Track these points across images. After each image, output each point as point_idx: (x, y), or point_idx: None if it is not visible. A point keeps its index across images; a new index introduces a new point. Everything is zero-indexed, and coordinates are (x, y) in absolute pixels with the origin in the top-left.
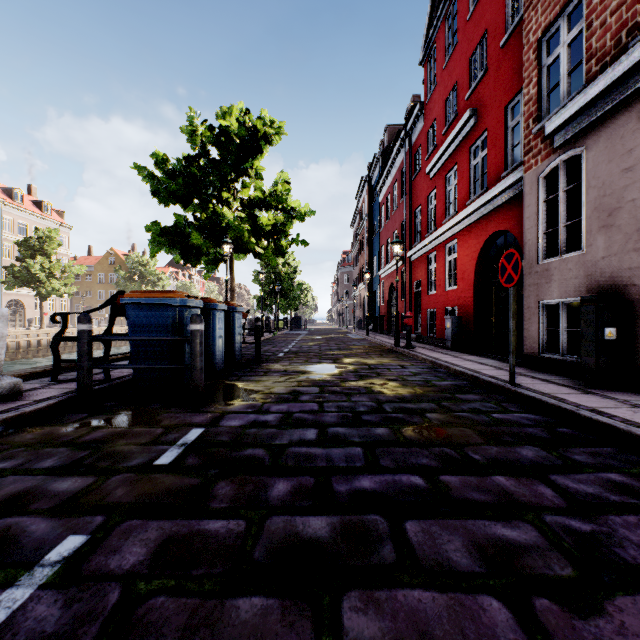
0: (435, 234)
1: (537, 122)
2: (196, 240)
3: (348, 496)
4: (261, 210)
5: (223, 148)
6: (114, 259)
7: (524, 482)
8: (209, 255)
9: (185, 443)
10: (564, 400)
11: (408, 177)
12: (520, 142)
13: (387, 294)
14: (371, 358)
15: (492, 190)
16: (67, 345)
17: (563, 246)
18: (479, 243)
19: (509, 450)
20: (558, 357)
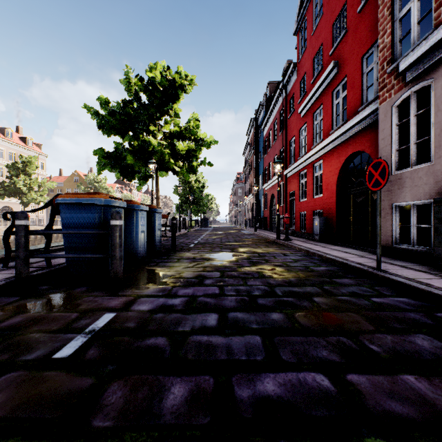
0: (305, 157)
1: (391, 64)
2: (130, 161)
3: (251, 407)
4: (178, 140)
5: (150, 94)
6: (77, 178)
7: (439, 384)
8: (141, 173)
9: (93, 330)
10: (430, 285)
11: (285, 117)
12: (374, 83)
13: (269, 202)
14: (259, 248)
15: (351, 121)
16: (42, 238)
17: (414, 159)
18: (340, 162)
19: (403, 339)
20: (409, 247)
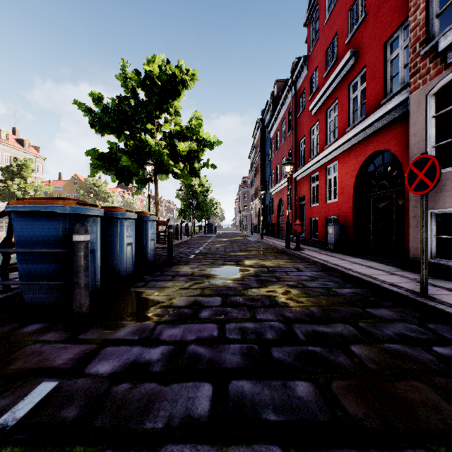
0: (318, 158)
1: (425, 44)
2: (125, 162)
3: None
4: (179, 140)
5: (148, 90)
6: (77, 182)
7: None
8: (138, 176)
9: (1, 429)
10: None
11: (294, 115)
12: (400, 71)
13: (277, 207)
14: (268, 260)
15: (373, 115)
16: None
17: None
18: (358, 162)
19: None
20: (451, 263)
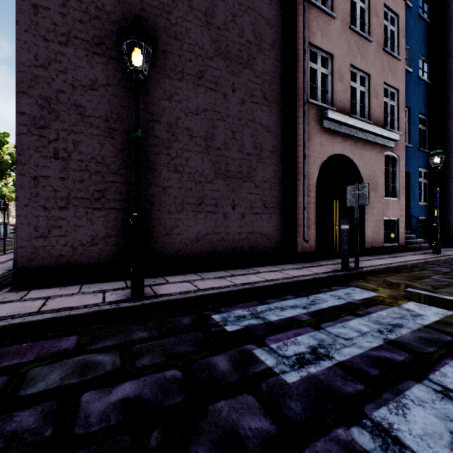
0: None
1: None
2: None
3: None
4: None
5: (4, 162)
6: None
7: None
8: None
9: None
10: None
11: None
12: None
13: None
14: None
15: None
16: None
17: None
18: None
19: None
20: None
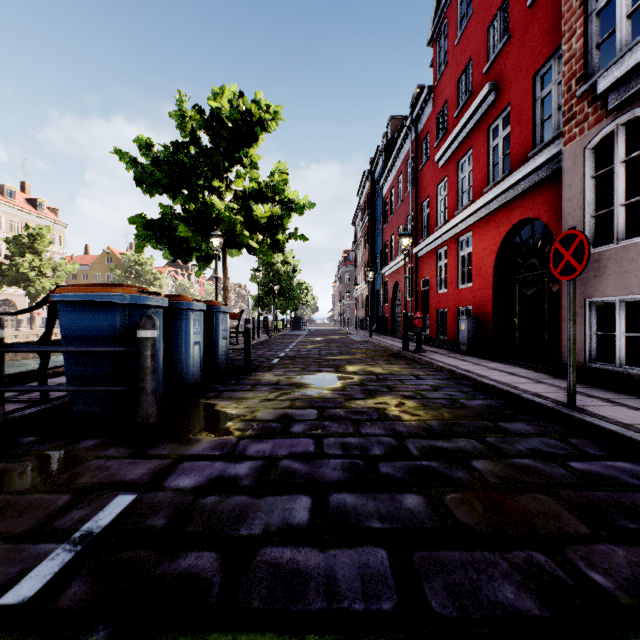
0: (446, 227)
1: (582, 82)
2: (183, 233)
3: None
4: (256, 202)
5: (214, 133)
6: (111, 258)
7: None
8: (200, 251)
9: (88, 534)
10: None
11: (414, 168)
12: (553, 114)
13: (391, 293)
14: (378, 365)
15: (518, 172)
16: None
17: (621, 231)
18: (500, 234)
19: None
20: (613, 368)
